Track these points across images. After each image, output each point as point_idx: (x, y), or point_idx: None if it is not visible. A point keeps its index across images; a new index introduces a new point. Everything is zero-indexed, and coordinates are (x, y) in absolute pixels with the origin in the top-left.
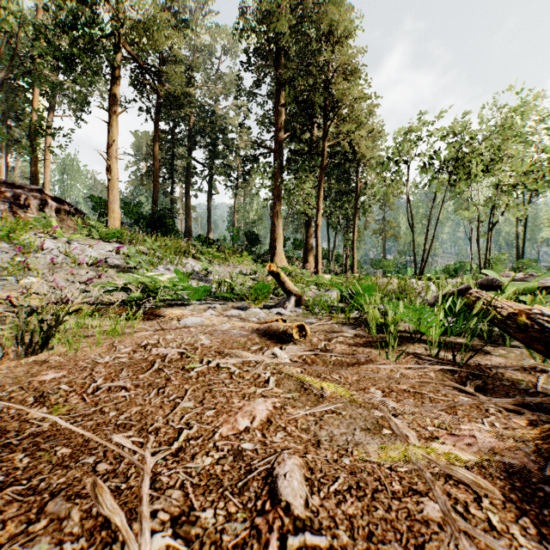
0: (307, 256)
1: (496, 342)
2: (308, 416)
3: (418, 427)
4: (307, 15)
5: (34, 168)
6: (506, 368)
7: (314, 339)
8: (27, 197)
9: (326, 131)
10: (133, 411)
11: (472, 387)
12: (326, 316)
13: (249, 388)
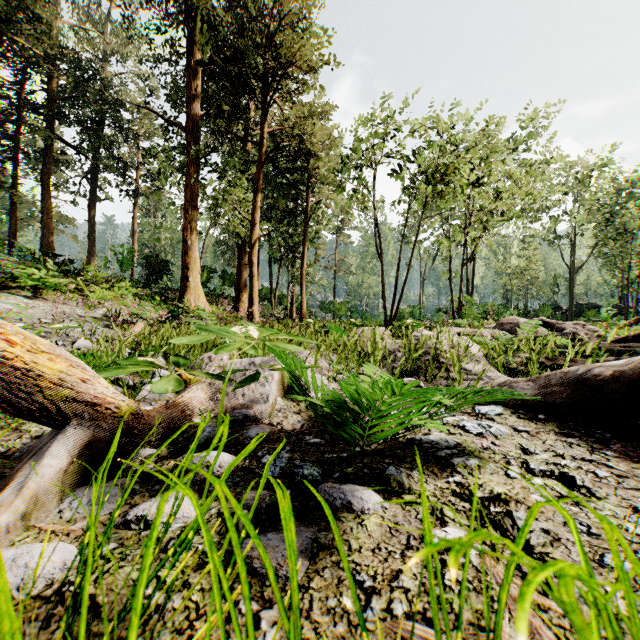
0: (239, 294)
1: None
2: None
3: None
4: None
5: None
6: None
7: None
8: None
9: (266, 108)
10: None
11: None
12: None
13: None
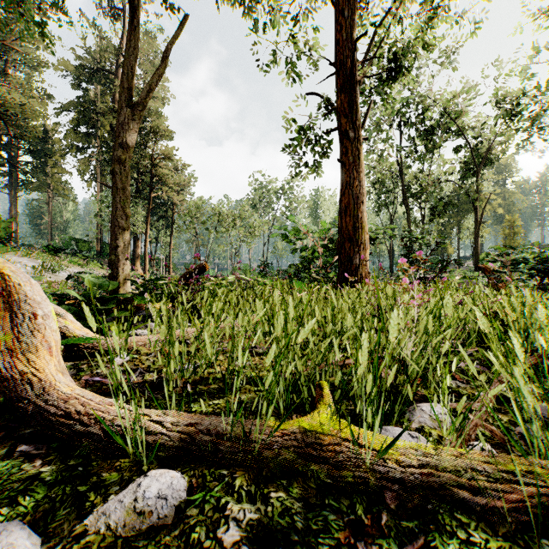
0: (135, 261)
1: None
2: None
3: None
4: None
5: None
6: None
7: None
8: None
9: (152, 189)
10: None
11: None
12: None
13: None
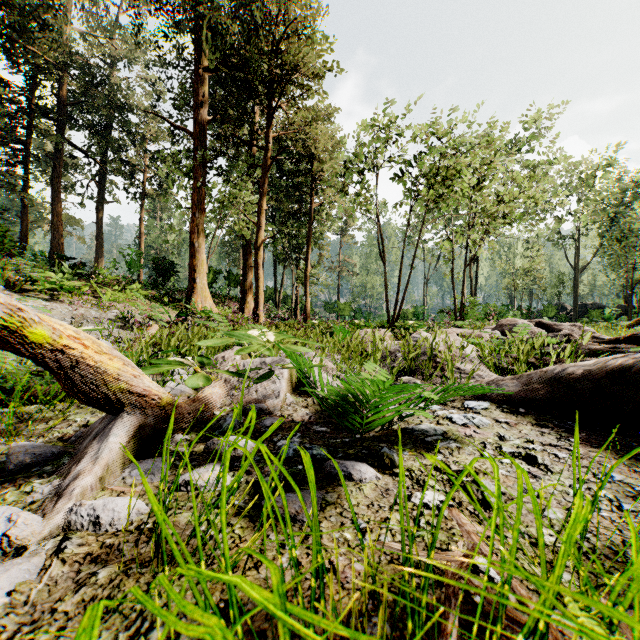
0: (245, 295)
1: None
2: None
3: None
4: None
5: None
6: None
7: None
8: None
9: (271, 114)
10: None
11: None
12: None
13: None
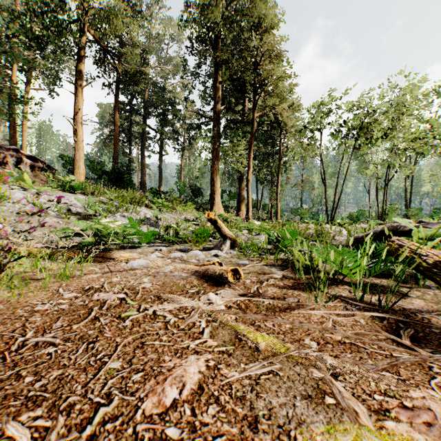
0: (240, 205)
1: (408, 283)
2: (244, 378)
3: (363, 394)
4: (240, 10)
5: (13, 131)
6: (430, 312)
7: (247, 281)
8: (5, 155)
9: (256, 104)
10: (52, 375)
11: (407, 338)
12: (256, 258)
13: (182, 342)
